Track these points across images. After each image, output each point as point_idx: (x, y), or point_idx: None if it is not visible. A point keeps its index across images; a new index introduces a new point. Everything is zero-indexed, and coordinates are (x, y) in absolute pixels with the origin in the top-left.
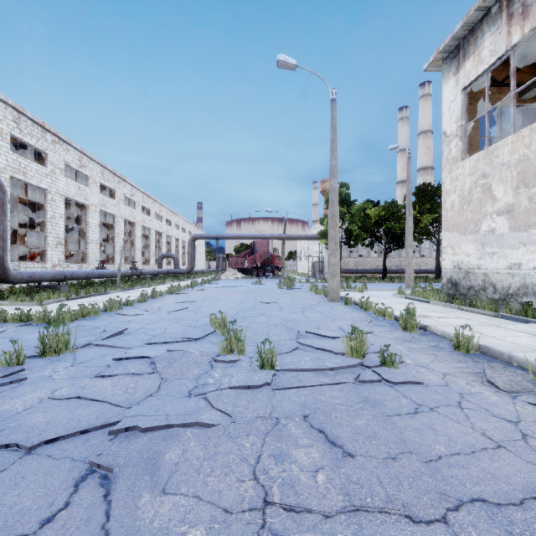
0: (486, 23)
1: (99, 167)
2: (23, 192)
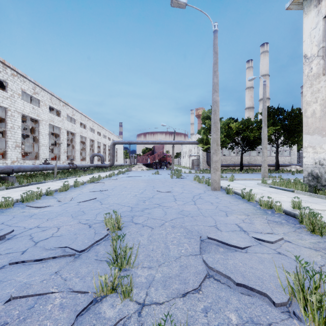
0: None
1: (48, 95)
2: None
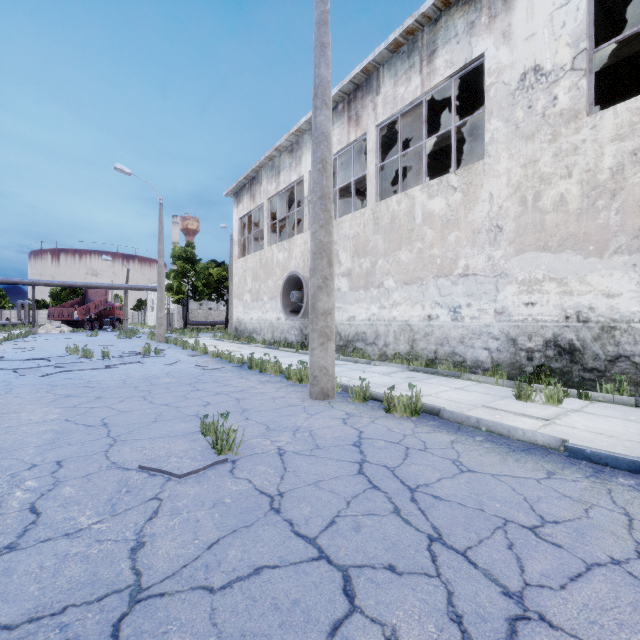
0: (245, 190)
1: None
2: None
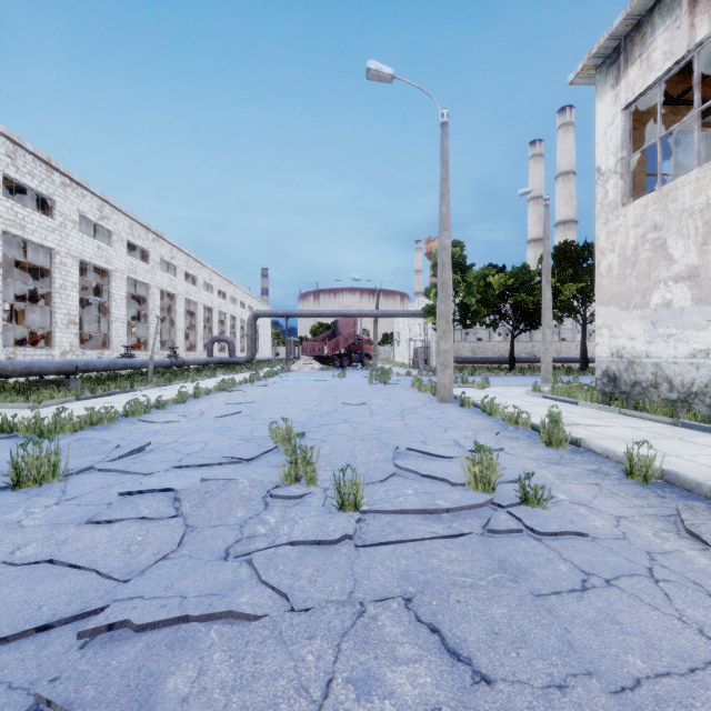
0: (658, 14)
1: (126, 220)
2: (25, 253)
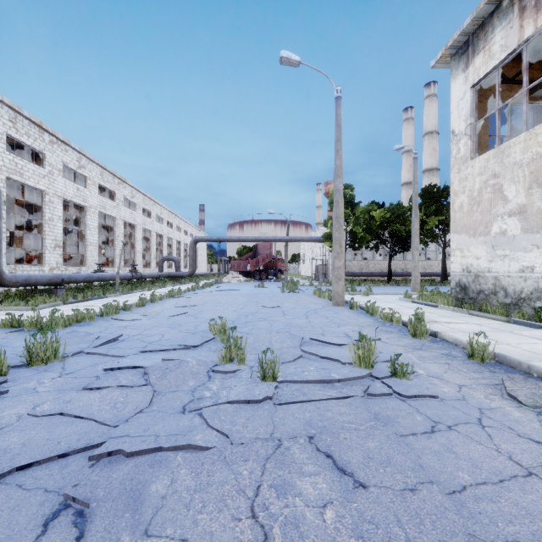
0: (496, 17)
1: (98, 168)
2: (21, 193)
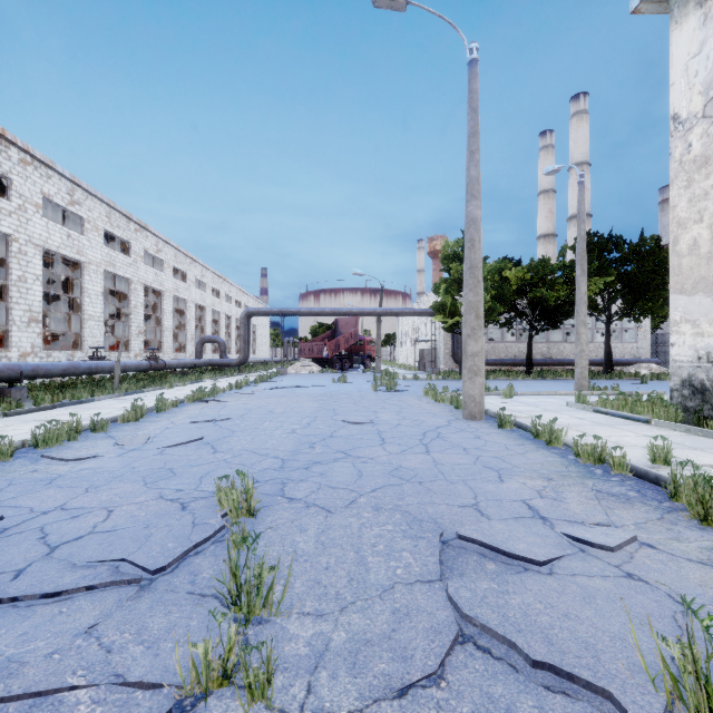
0: None
1: (103, 207)
2: None
